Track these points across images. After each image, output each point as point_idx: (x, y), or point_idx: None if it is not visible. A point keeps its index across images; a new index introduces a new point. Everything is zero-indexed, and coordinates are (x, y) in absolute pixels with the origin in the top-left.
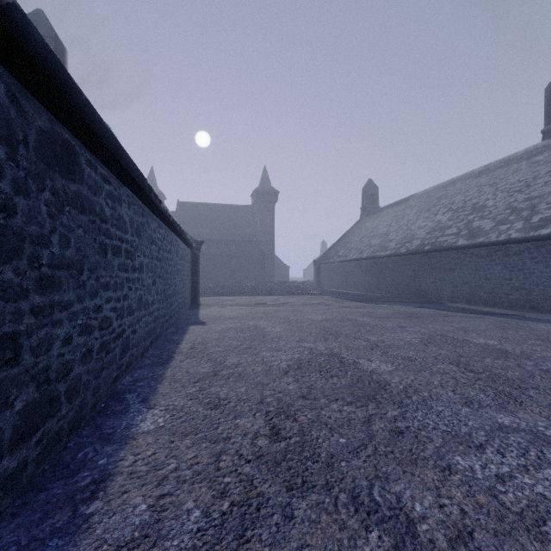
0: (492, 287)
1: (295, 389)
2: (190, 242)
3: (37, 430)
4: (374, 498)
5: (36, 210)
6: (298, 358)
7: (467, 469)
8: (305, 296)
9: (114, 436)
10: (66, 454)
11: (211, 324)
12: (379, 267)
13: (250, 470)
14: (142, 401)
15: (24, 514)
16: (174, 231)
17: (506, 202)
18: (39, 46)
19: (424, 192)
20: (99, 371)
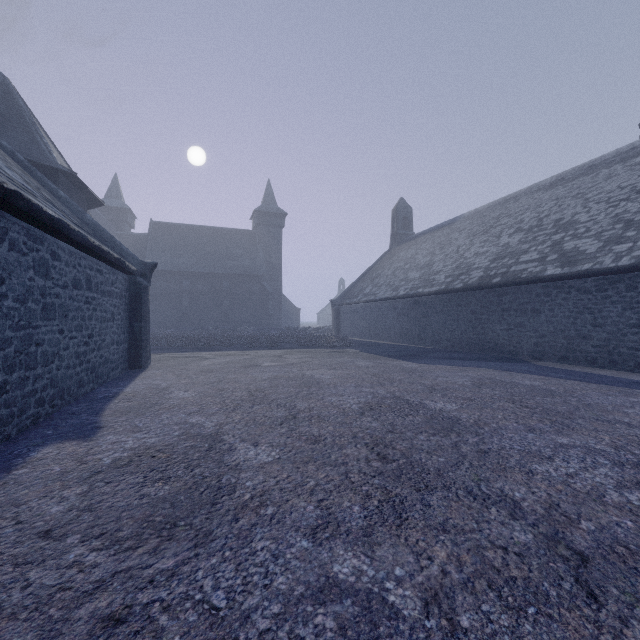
0: (607, 337)
1: None
2: (113, 258)
3: None
4: None
5: None
6: None
7: None
8: (321, 350)
9: None
10: None
11: (109, 433)
12: (422, 308)
13: None
14: None
15: None
16: (12, 211)
17: (611, 215)
18: None
19: (473, 212)
20: None
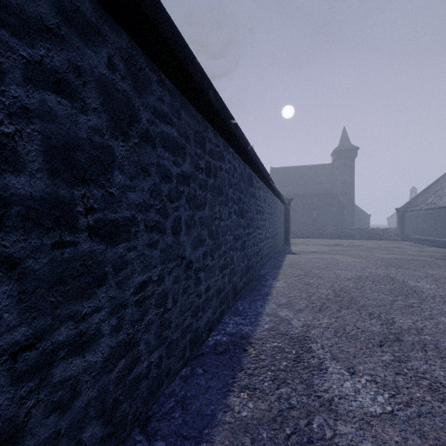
0: None
1: (353, 285)
2: (284, 200)
3: (247, 274)
4: (380, 316)
5: (247, 201)
6: (359, 275)
7: (444, 321)
8: (382, 241)
9: (266, 285)
10: (252, 287)
11: (300, 254)
12: None
13: (324, 301)
14: (273, 279)
15: (249, 295)
16: (276, 196)
17: None
18: (252, 152)
19: None
20: (256, 263)
